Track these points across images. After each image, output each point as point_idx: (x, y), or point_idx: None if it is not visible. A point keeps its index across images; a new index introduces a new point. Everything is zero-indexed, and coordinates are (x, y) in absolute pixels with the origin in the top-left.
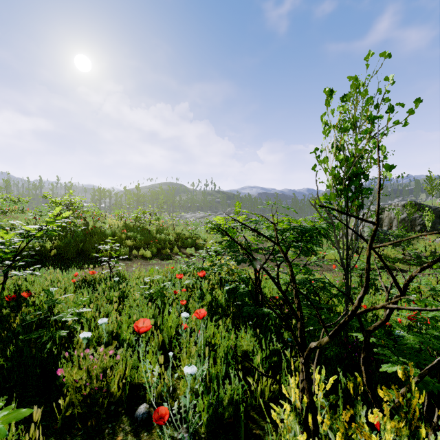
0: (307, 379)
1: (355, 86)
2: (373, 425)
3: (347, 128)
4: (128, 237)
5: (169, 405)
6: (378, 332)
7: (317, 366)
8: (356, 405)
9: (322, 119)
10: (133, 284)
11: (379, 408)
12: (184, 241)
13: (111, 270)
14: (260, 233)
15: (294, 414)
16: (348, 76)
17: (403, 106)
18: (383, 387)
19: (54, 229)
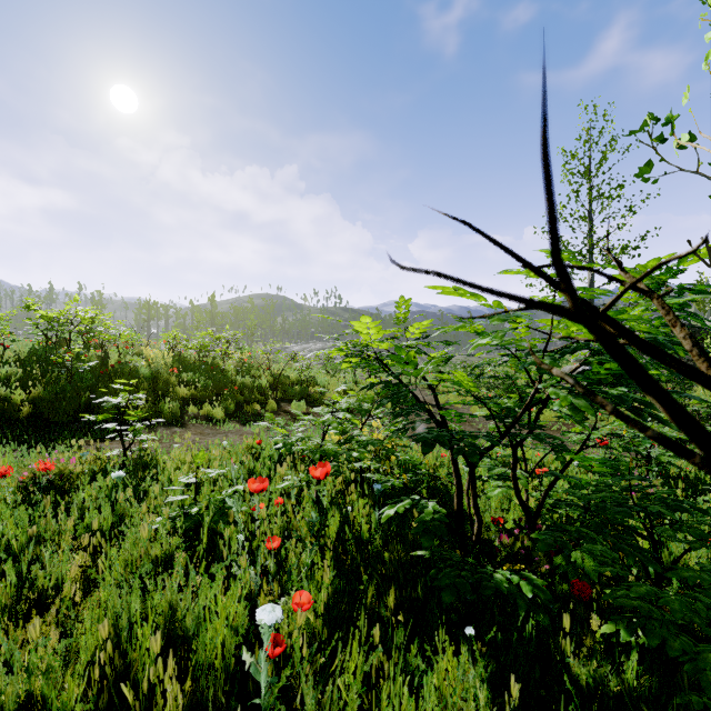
0: None
1: None
2: None
3: None
4: (184, 382)
5: None
6: None
7: None
8: None
9: None
10: (156, 491)
11: None
12: (287, 389)
13: (125, 450)
14: (625, 331)
15: None
16: None
17: None
18: None
19: None
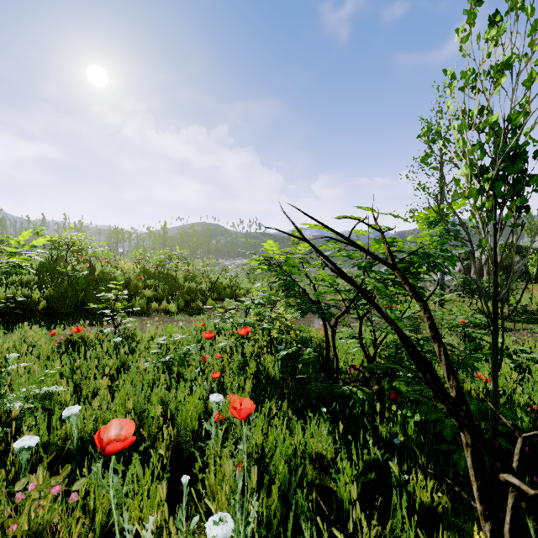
0: None
1: None
2: None
3: (509, 61)
4: (148, 286)
5: None
6: None
7: (513, 534)
8: None
9: (461, 49)
10: (142, 348)
11: None
12: (221, 292)
13: (115, 328)
14: (358, 246)
15: None
16: None
17: None
18: None
19: (20, 265)
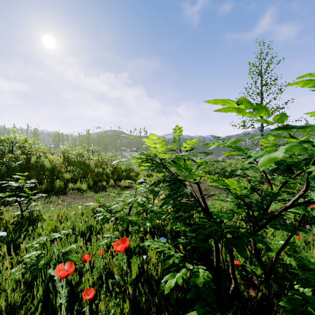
0: None
1: None
2: None
3: None
4: (68, 171)
5: None
6: None
7: None
8: None
9: None
10: (23, 246)
11: None
12: (120, 174)
13: (22, 212)
14: None
15: None
16: None
17: None
18: None
19: None
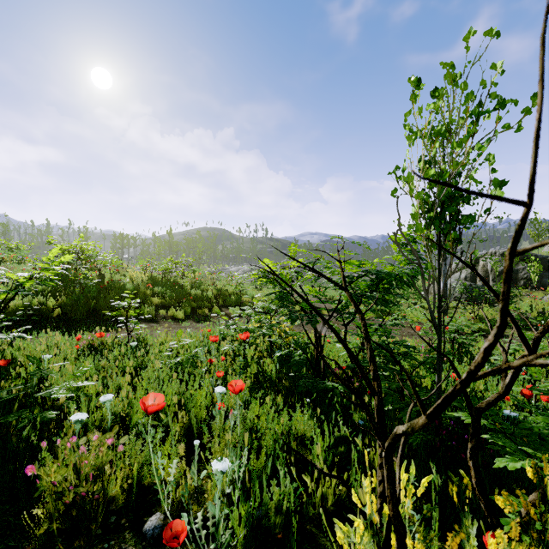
0: (390, 482)
1: (450, 77)
2: (479, 543)
3: (440, 131)
4: (155, 293)
5: (192, 515)
6: (489, 411)
7: (402, 460)
8: (462, 520)
9: (405, 120)
10: (155, 351)
11: (497, 523)
12: (227, 299)
13: (128, 334)
14: (320, 274)
15: (370, 533)
16: (442, 62)
17: (516, 104)
18: (503, 492)
19: (50, 278)
